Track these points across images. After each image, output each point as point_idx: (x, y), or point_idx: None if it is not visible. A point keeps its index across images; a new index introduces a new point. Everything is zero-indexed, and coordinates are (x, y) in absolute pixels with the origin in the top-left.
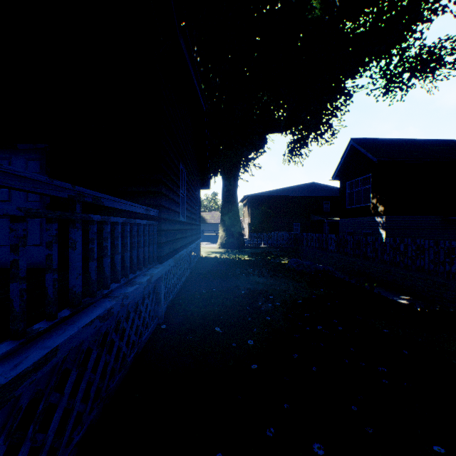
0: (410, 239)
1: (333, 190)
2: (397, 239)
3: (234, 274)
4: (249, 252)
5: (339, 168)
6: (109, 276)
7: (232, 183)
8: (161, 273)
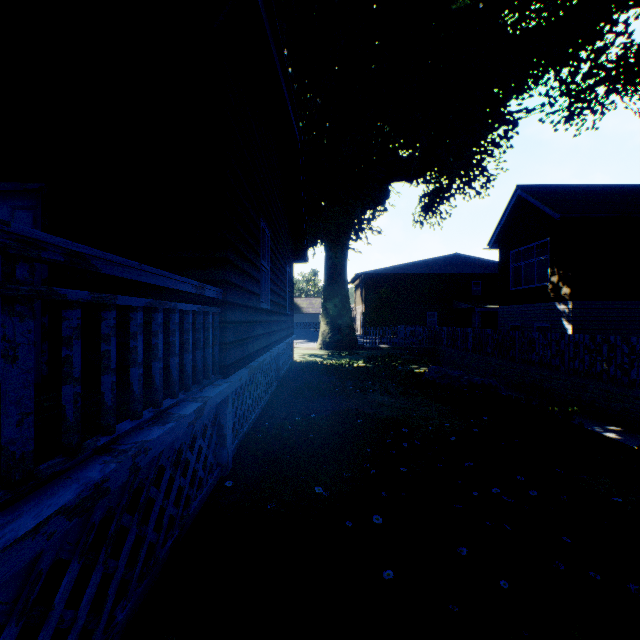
0: (619, 337)
1: (485, 265)
2: (598, 337)
3: (343, 390)
4: (365, 355)
5: (499, 231)
6: (113, 410)
7: (339, 254)
8: (224, 394)
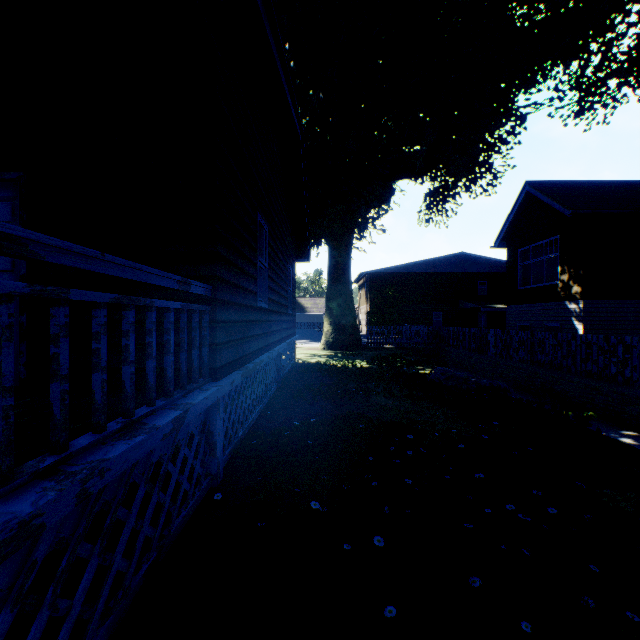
0: (635, 338)
1: (492, 264)
2: (612, 337)
3: (345, 392)
4: (369, 356)
5: (506, 228)
6: (64, 423)
7: (343, 253)
8: (211, 400)
